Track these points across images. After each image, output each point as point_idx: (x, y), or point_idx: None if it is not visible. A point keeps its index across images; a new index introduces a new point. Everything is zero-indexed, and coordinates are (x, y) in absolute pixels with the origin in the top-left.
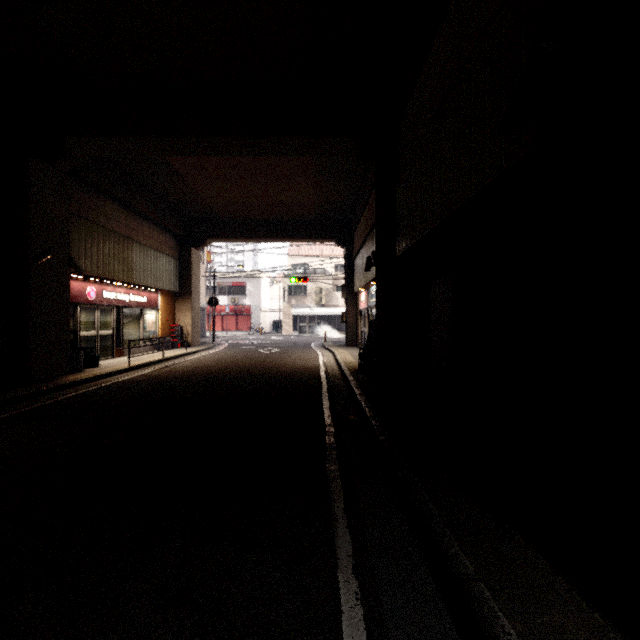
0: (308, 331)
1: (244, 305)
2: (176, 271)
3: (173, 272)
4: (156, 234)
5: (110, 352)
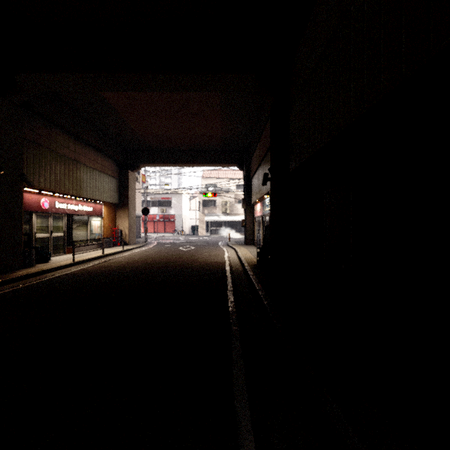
0: (217, 233)
1: (170, 214)
2: (117, 188)
3: (114, 189)
4: (100, 159)
5: (62, 250)
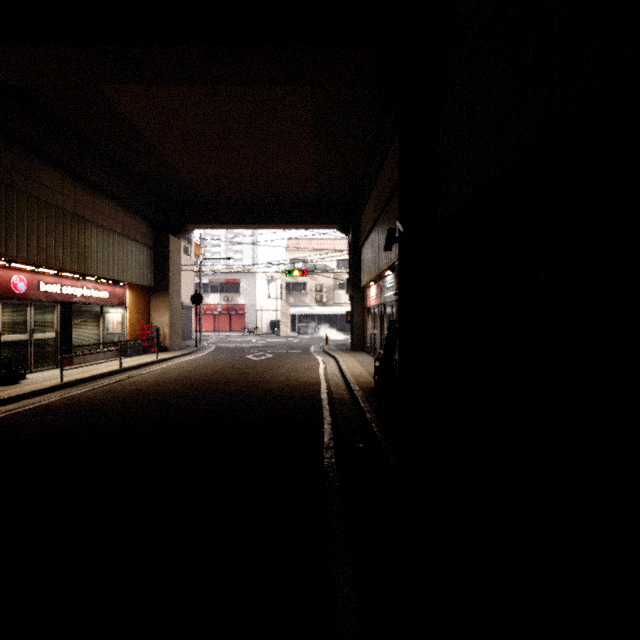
0: (308, 332)
1: (238, 304)
2: (150, 262)
3: (146, 263)
4: (121, 215)
5: (52, 361)
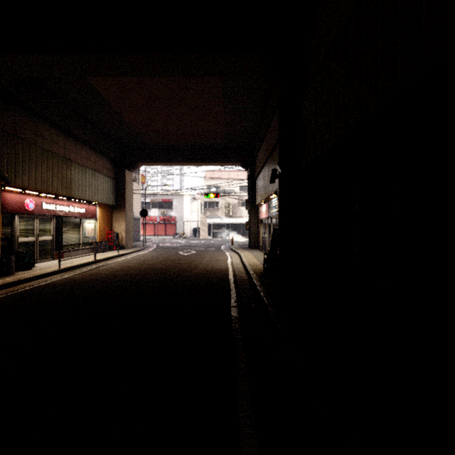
0: (219, 236)
1: (171, 216)
2: (113, 188)
3: (110, 189)
4: (94, 157)
5: (50, 255)
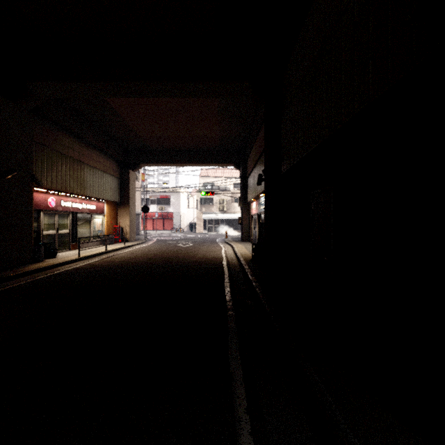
0: (214, 230)
1: (168, 212)
2: (118, 187)
3: (116, 187)
4: (102, 159)
5: (67, 246)
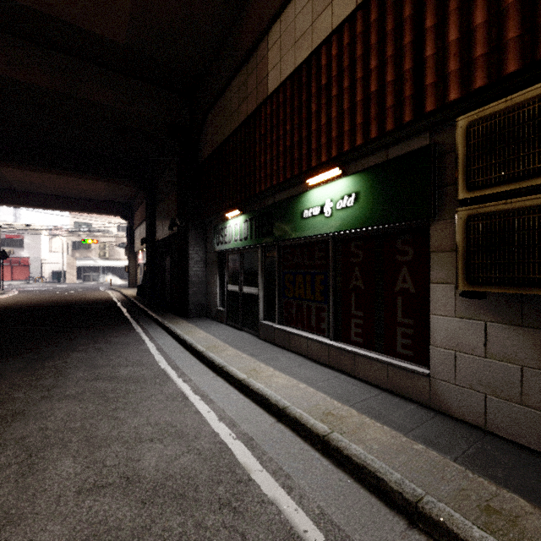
0: (92, 279)
1: (21, 256)
2: None
3: None
4: None
5: None
